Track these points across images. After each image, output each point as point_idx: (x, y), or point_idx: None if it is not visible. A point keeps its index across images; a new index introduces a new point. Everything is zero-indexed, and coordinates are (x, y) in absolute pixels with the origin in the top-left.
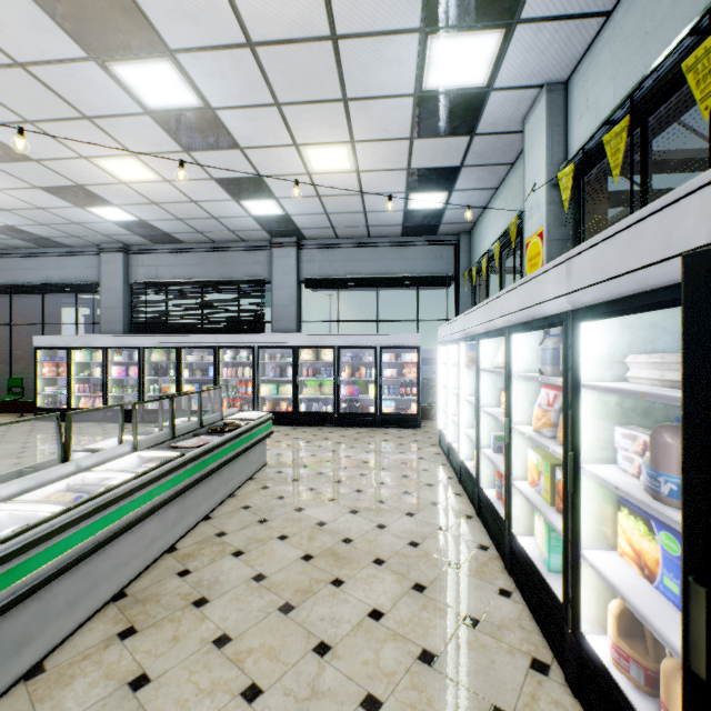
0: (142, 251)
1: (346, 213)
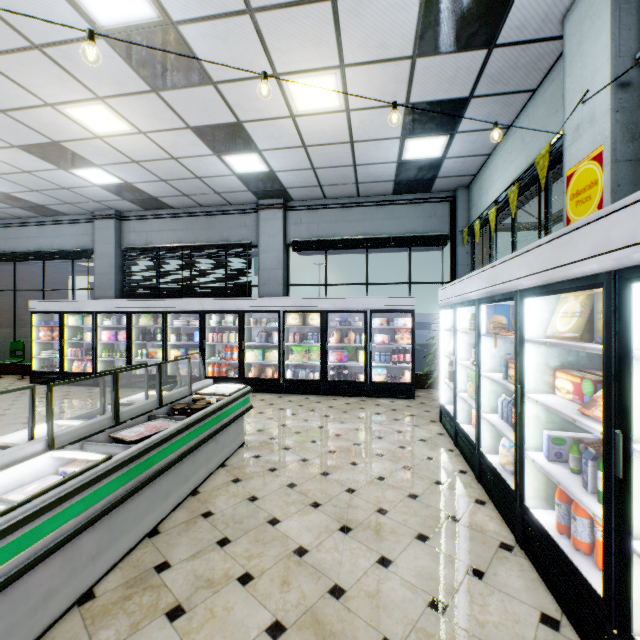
0: (133, 217)
1: (334, 168)
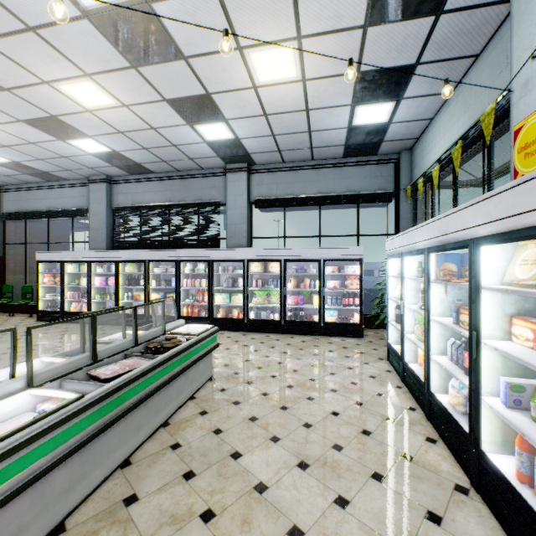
0: (121, 181)
1: (291, 134)
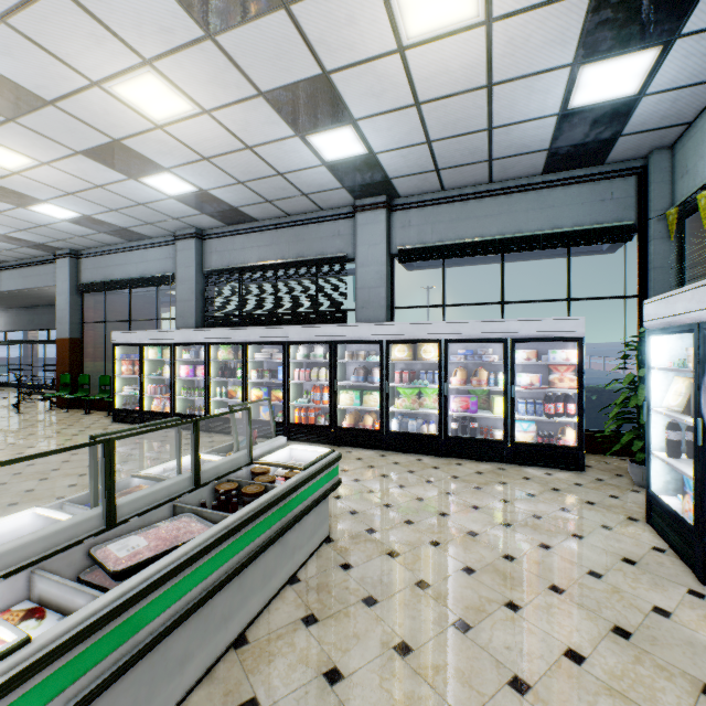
0: (215, 235)
1: (458, 137)
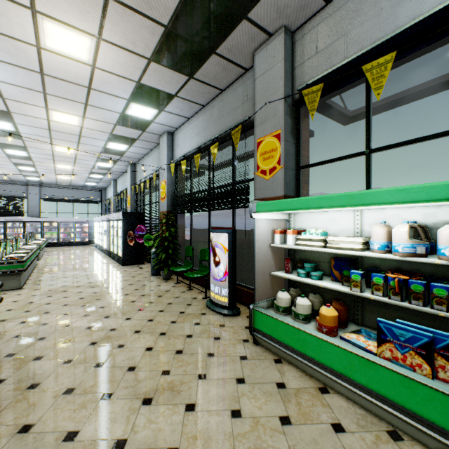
0: None
1: (64, 182)
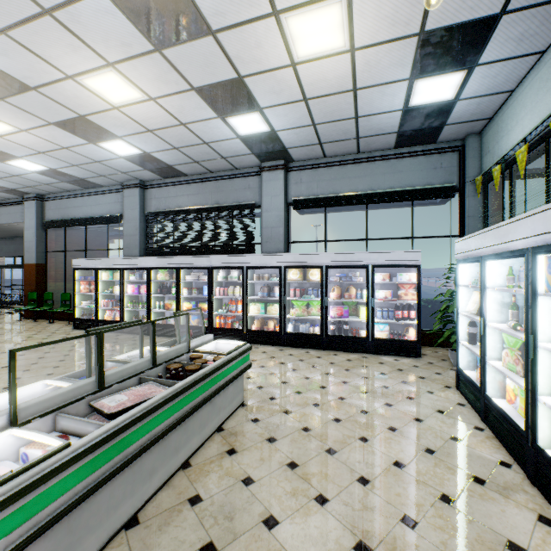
0: (154, 186)
1: (334, 122)
